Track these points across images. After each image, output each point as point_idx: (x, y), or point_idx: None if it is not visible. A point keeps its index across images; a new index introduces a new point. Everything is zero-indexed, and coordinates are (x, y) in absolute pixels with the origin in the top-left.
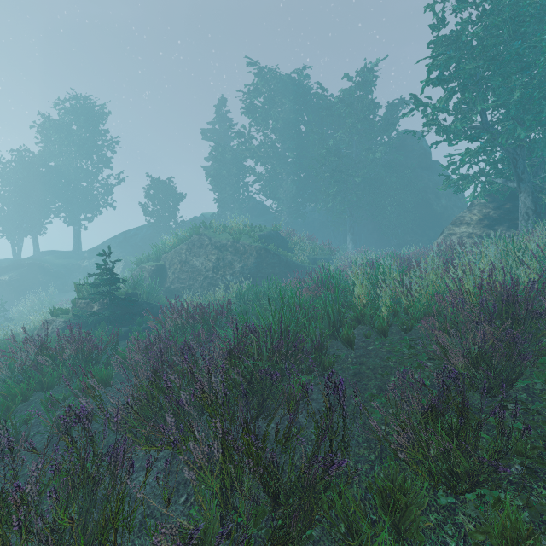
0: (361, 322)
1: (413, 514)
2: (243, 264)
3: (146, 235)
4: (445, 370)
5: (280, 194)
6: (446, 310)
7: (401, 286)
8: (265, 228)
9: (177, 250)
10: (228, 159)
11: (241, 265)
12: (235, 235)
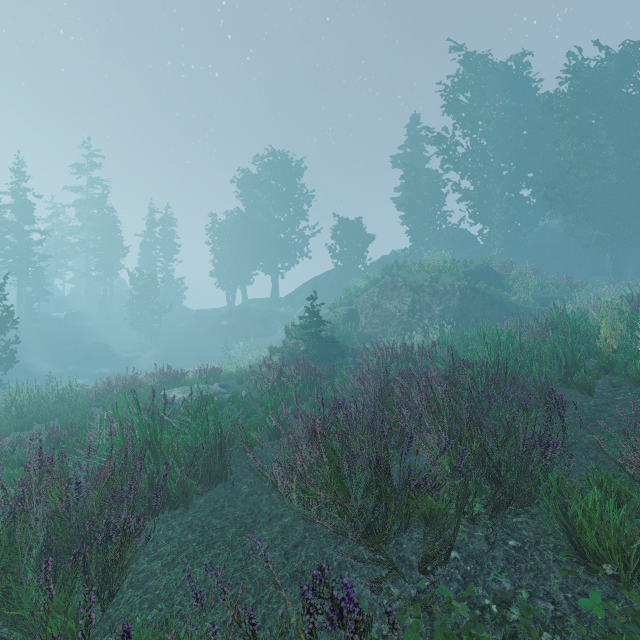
0: (609, 372)
1: (633, 504)
2: (443, 307)
3: (334, 280)
4: None
5: (491, 217)
6: None
7: None
8: (471, 262)
9: (368, 293)
10: (422, 185)
11: (440, 308)
12: (432, 273)
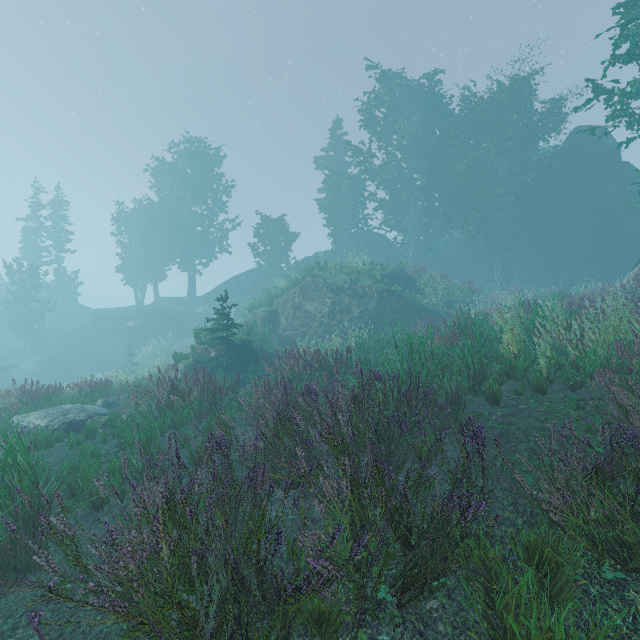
0: (511, 377)
1: (565, 575)
2: (362, 309)
3: (257, 279)
4: (620, 430)
5: (406, 224)
6: (630, 362)
7: (569, 333)
8: (388, 266)
9: (289, 294)
10: (344, 188)
11: (359, 310)
12: (352, 275)
